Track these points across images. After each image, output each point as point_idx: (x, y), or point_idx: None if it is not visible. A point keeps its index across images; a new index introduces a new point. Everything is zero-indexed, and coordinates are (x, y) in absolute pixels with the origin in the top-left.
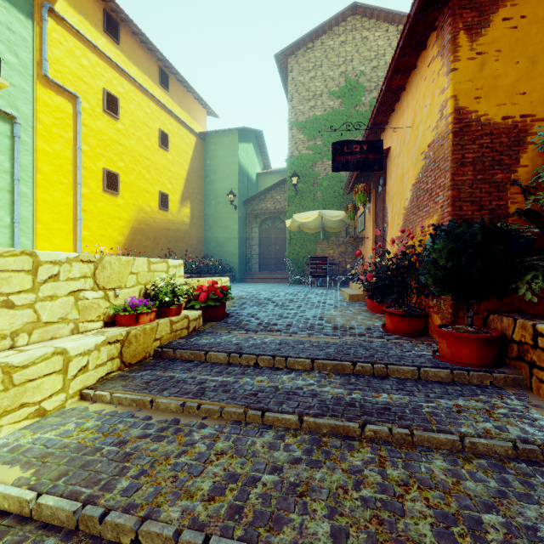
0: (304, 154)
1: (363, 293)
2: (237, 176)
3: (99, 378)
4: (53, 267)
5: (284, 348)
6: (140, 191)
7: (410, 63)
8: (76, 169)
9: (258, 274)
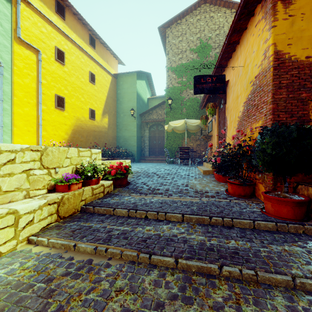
0: (175, 86)
1: (212, 169)
2: (136, 99)
3: (41, 228)
4: (10, 154)
5: (164, 206)
6: (78, 108)
7: (243, 26)
8: (38, 94)
9: (148, 158)
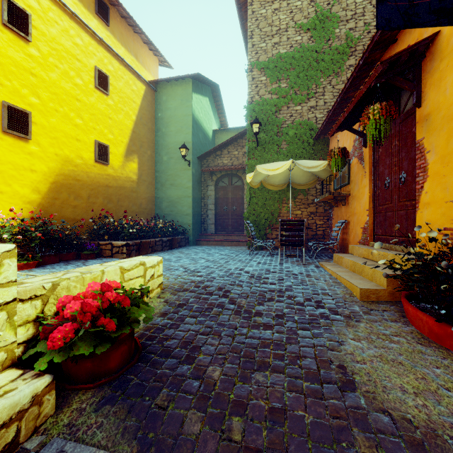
0: (267, 98)
1: (386, 288)
2: (191, 129)
3: None
4: None
5: None
6: (67, 138)
7: None
8: None
9: (214, 236)
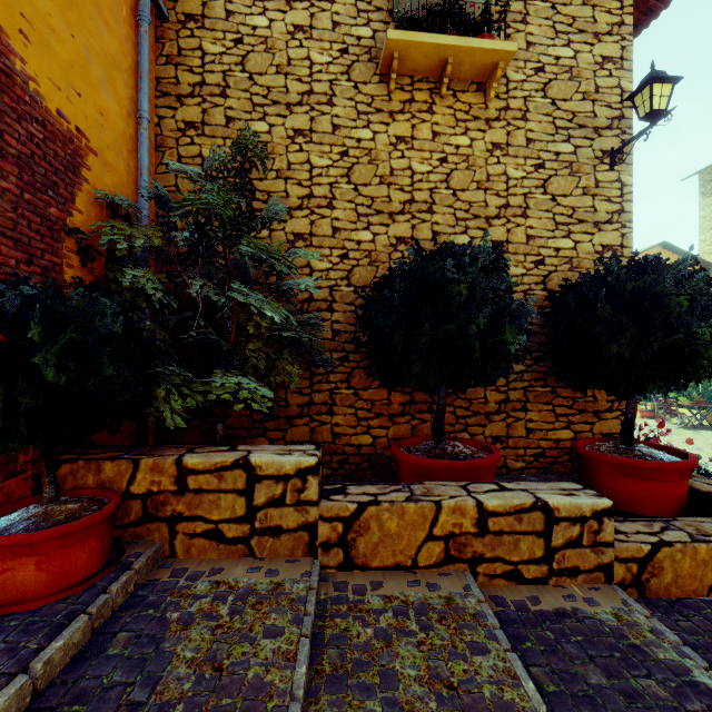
0: None
1: None
2: None
3: None
4: None
5: None
6: None
7: None
8: None
9: None
